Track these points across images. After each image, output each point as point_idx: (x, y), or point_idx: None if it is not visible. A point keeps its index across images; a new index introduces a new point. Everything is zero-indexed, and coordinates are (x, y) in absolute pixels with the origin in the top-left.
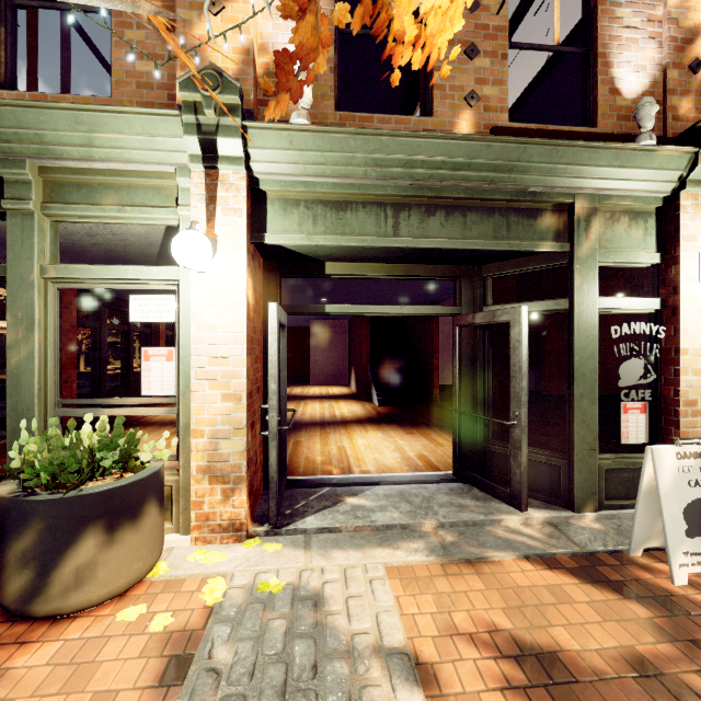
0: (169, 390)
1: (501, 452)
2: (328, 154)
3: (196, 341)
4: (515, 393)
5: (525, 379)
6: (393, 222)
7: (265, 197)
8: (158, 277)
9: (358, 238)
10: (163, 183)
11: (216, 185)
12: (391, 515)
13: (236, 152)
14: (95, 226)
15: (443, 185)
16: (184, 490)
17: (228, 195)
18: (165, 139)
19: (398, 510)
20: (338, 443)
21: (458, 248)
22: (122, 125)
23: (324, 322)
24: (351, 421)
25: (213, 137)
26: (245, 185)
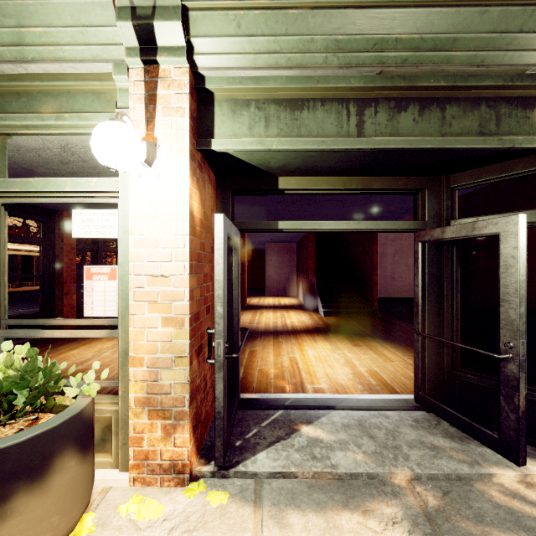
0: (111, 311)
1: (474, 382)
2: (281, 39)
3: (134, 258)
4: (508, 320)
5: (523, 303)
6: (357, 121)
7: (212, 99)
8: (97, 189)
9: (316, 139)
10: (103, 86)
11: (156, 82)
12: (354, 457)
13: (176, 41)
14: (63, 151)
15: (418, 71)
16: (123, 422)
17: (169, 93)
18: (98, 29)
19: (360, 450)
20: (290, 354)
21: (435, 147)
22: (50, 14)
23: (277, 245)
24: (300, 330)
25: (148, 21)
26: (188, 81)
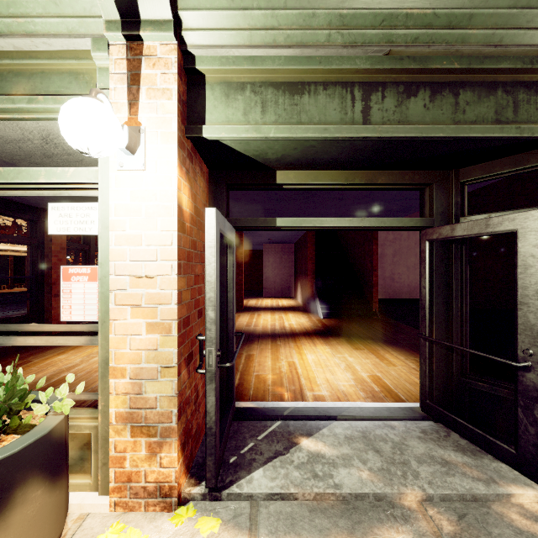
0: (92, 315)
1: (486, 391)
2: (280, 13)
3: (116, 256)
4: (527, 325)
5: None
6: (362, 106)
7: (203, 81)
8: (74, 180)
9: (318, 126)
10: (81, 66)
11: (139, 61)
12: (359, 475)
13: (161, 13)
14: (46, 143)
15: (430, 52)
16: (103, 440)
17: (154, 72)
18: None
19: (366, 466)
20: (289, 358)
21: (448, 135)
22: None
23: (275, 245)
24: (299, 333)
25: None
26: (176, 59)
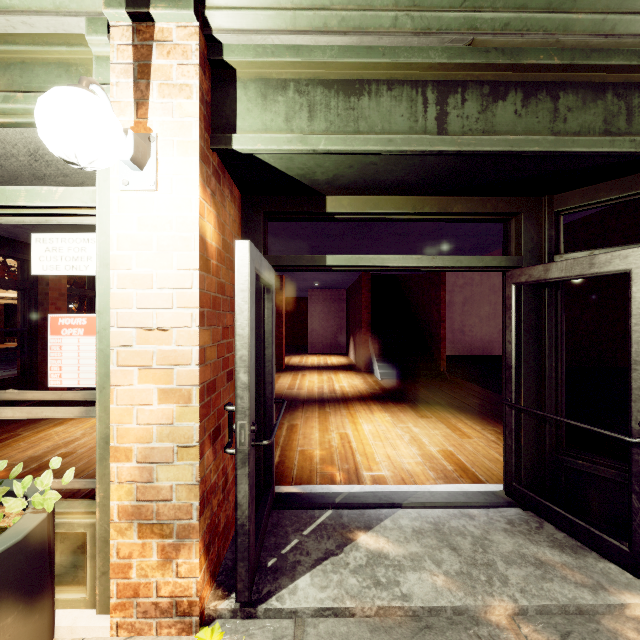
0: (88, 379)
1: (587, 471)
2: None
3: (118, 302)
4: None
5: None
6: (437, 112)
7: (233, 78)
8: (64, 203)
9: (381, 137)
10: (74, 55)
11: (150, 48)
12: (432, 581)
13: None
14: (34, 160)
15: (523, 43)
16: (102, 542)
17: (169, 63)
18: None
19: (441, 570)
20: (340, 429)
21: (545, 149)
22: None
23: (322, 292)
24: (352, 398)
25: None
26: (197, 46)
